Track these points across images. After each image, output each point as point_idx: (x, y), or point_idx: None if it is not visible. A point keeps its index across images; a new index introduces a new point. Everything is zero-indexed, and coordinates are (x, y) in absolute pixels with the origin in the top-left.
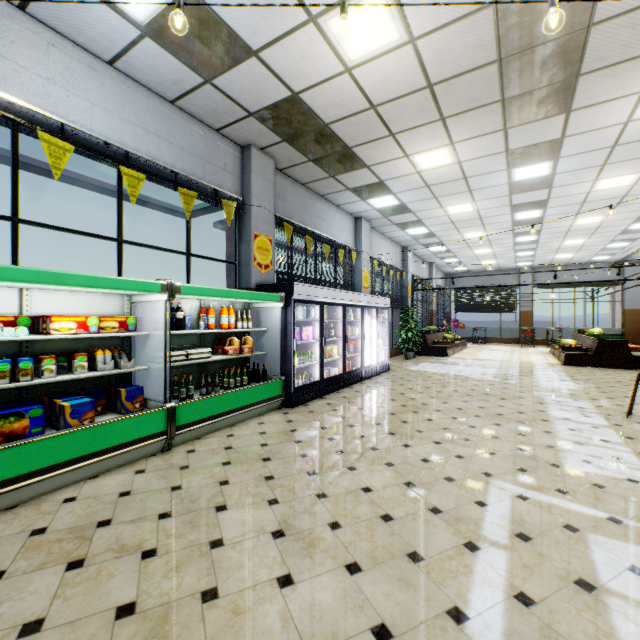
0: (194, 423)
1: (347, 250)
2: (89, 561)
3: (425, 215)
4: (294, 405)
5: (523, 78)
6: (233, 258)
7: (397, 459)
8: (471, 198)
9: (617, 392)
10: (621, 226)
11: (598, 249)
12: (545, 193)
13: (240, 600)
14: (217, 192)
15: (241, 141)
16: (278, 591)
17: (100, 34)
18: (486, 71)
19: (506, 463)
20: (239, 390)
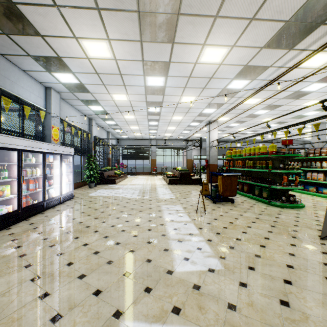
0: None
1: (36, 109)
2: None
3: (100, 97)
4: None
5: None
6: None
7: None
8: (126, 91)
9: (189, 197)
10: (188, 123)
11: (180, 133)
12: (161, 98)
13: None
14: None
15: None
16: None
17: None
18: None
19: (137, 285)
20: None
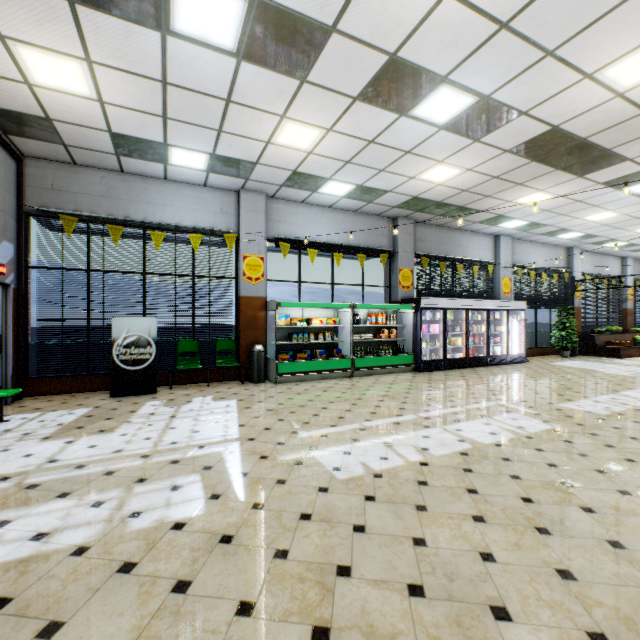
0: (363, 368)
1: (483, 264)
2: (328, 391)
3: (565, 225)
4: (421, 371)
5: (562, 160)
6: (388, 283)
7: (456, 391)
8: (603, 209)
9: None
10: None
11: None
12: None
13: (367, 400)
14: (377, 250)
15: (391, 216)
16: (378, 401)
17: (326, 201)
18: (529, 165)
19: (519, 399)
20: (385, 356)
